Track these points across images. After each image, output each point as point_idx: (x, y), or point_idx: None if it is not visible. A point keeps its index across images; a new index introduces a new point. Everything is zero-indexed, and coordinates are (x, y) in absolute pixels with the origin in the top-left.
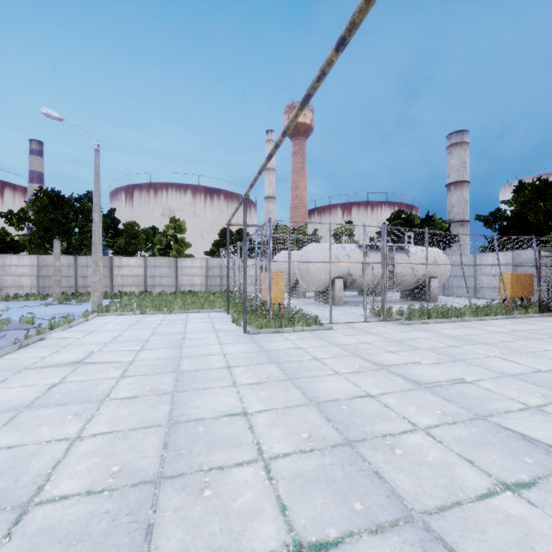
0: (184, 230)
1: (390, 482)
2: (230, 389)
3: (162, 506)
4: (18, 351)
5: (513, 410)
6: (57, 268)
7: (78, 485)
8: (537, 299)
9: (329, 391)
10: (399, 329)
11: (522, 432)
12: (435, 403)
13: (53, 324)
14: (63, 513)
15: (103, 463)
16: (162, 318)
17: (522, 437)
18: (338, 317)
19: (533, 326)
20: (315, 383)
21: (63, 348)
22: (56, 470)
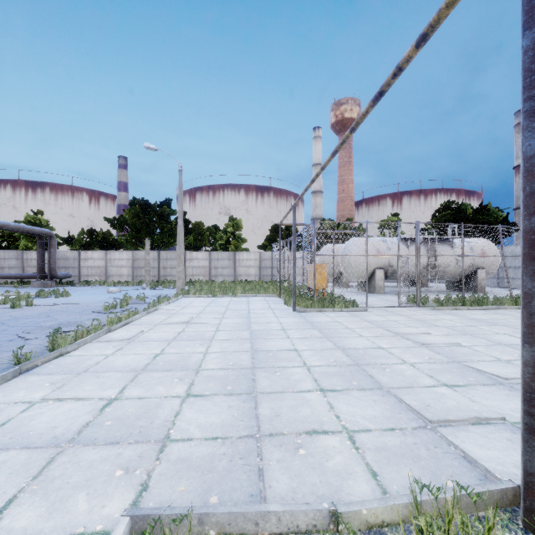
0: (240, 228)
1: (376, 378)
2: (286, 339)
3: (257, 375)
4: (147, 315)
5: (485, 360)
6: (147, 261)
7: (216, 366)
8: None
9: (353, 344)
10: (428, 313)
11: (478, 368)
12: (428, 354)
13: (159, 301)
14: (214, 373)
15: (224, 361)
16: (229, 300)
17: (477, 371)
18: (375, 303)
19: None
20: (343, 340)
21: (172, 315)
22: (203, 361)
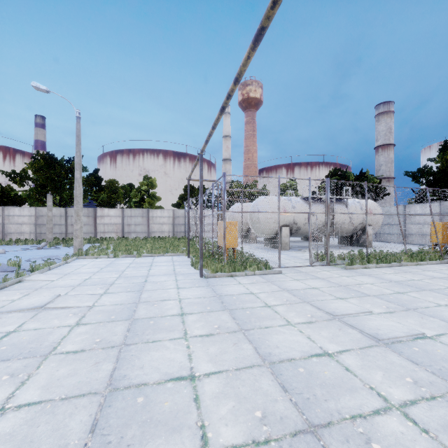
0: (155, 186)
1: None
2: (180, 342)
3: None
4: None
5: None
6: (49, 218)
7: None
8: None
9: (283, 346)
10: (343, 274)
11: None
12: (402, 366)
13: (33, 267)
14: None
15: None
16: (131, 261)
17: None
18: (286, 261)
19: None
20: (267, 336)
21: (35, 290)
22: None
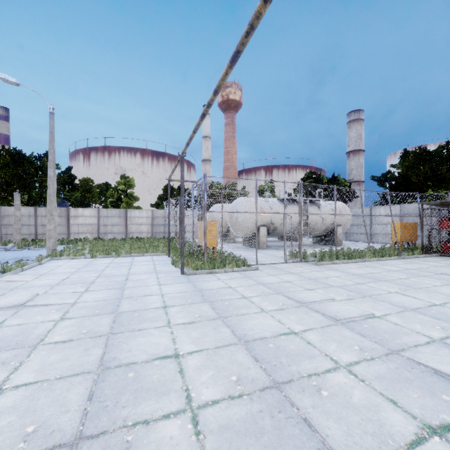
0: (132, 186)
1: (320, 431)
2: (164, 329)
3: None
4: None
5: (421, 343)
6: (17, 218)
7: None
8: (420, 243)
9: (257, 329)
10: (314, 269)
11: (434, 367)
12: (352, 338)
13: (5, 268)
14: None
15: (17, 422)
16: (110, 261)
17: (435, 372)
18: (263, 259)
19: (420, 265)
20: (243, 321)
21: (10, 290)
22: None
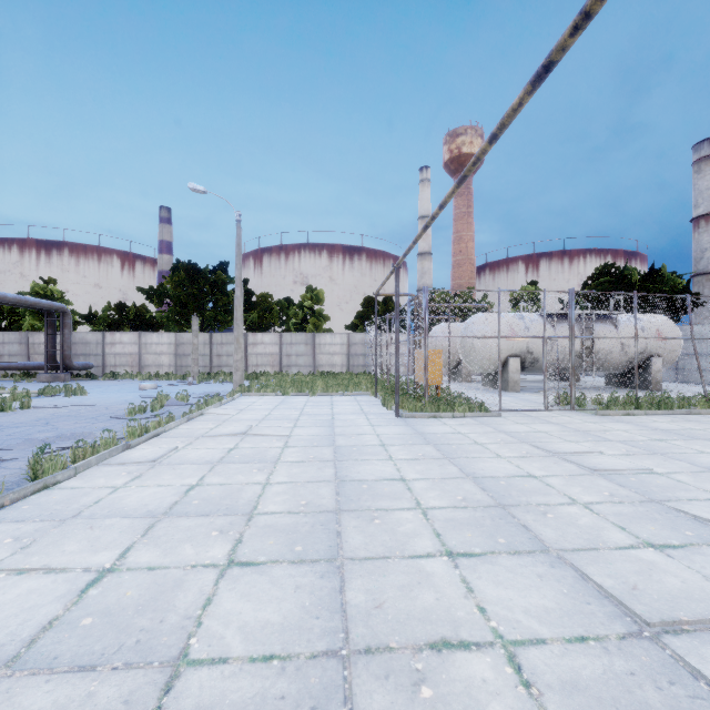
0: (321, 301)
1: (535, 532)
2: (387, 462)
3: (344, 524)
4: (187, 423)
5: (700, 499)
6: (195, 346)
7: (280, 508)
8: None
9: (488, 469)
10: (590, 420)
11: (695, 514)
12: (606, 487)
13: (207, 401)
14: (277, 520)
15: (293, 499)
16: (306, 400)
17: (694, 518)
18: (511, 405)
19: None
20: (473, 463)
21: (223, 422)
22: (261, 499)
